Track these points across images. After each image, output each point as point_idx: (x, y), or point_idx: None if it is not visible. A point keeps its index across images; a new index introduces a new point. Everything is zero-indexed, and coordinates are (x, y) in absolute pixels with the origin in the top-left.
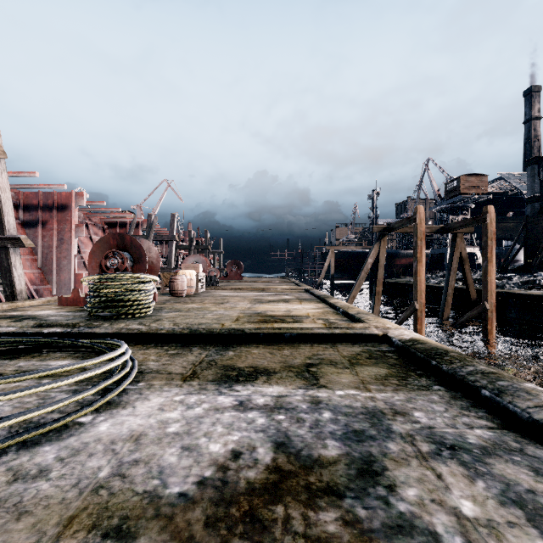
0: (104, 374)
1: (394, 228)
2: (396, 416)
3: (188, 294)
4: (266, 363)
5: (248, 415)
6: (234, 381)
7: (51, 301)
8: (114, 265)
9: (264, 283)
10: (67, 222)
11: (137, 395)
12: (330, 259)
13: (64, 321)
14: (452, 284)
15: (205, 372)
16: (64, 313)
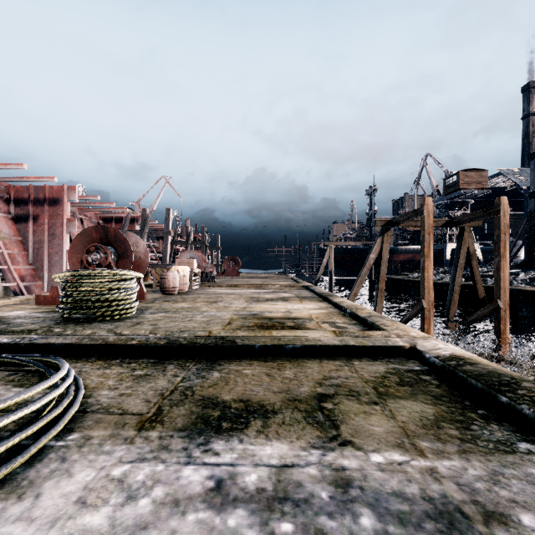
0: (29, 414)
1: (399, 222)
2: (492, 525)
3: (181, 292)
4: (262, 393)
5: (227, 520)
6: (214, 430)
7: (30, 300)
8: (96, 260)
9: (261, 280)
10: (59, 217)
11: (56, 464)
12: (329, 254)
13: (29, 324)
14: (459, 281)
15: (175, 410)
16: (35, 314)
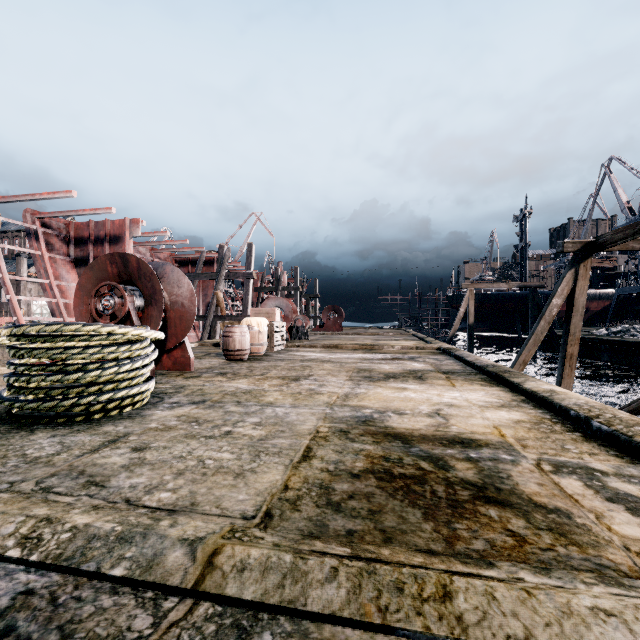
0: None
1: (612, 242)
2: None
3: (255, 355)
4: None
5: None
6: None
7: None
8: (108, 308)
9: (372, 337)
10: None
11: None
12: (467, 302)
13: None
14: None
15: None
16: None
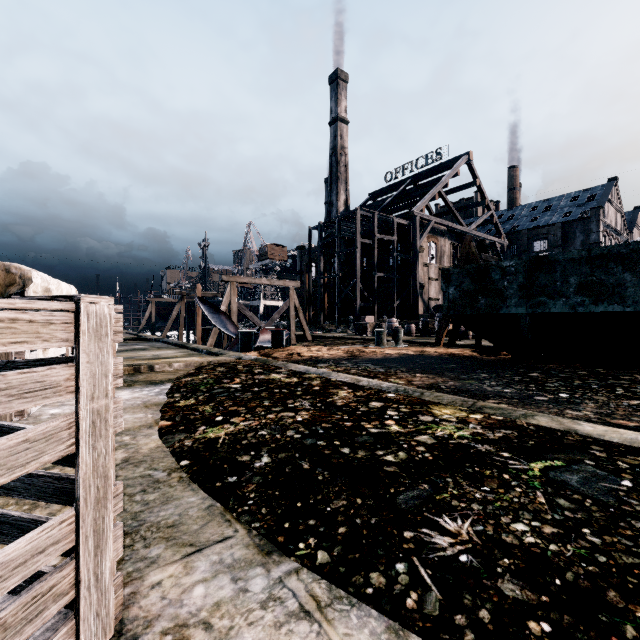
0: None
1: (189, 294)
2: (143, 343)
3: None
4: None
5: None
6: None
7: None
8: None
9: None
10: None
11: None
12: (151, 309)
13: None
14: None
15: None
16: None
